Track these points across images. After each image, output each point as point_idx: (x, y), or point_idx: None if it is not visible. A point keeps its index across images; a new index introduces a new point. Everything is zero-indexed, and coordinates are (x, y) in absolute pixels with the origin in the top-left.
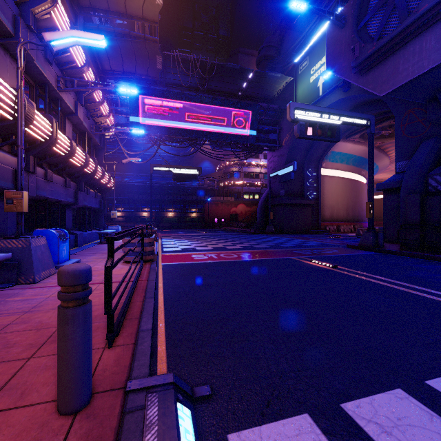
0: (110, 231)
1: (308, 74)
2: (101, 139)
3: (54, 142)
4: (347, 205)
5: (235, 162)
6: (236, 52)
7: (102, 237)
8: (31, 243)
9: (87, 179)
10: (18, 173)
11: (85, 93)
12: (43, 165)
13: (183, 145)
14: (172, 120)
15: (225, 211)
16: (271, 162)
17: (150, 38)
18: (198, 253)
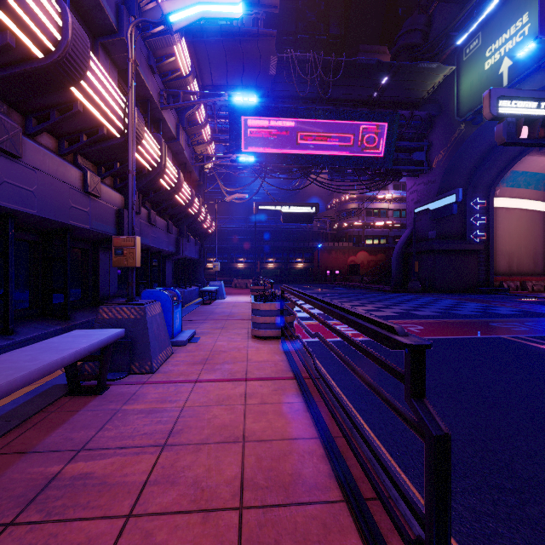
0: (214, 289)
1: (480, 58)
2: (201, 173)
3: (162, 171)
4: (535, 251)
5: (353, 196)
6: (354, 52)
7: (201, 295)
8: (146, 313)
9: (189, 222)
10: (129, 210)
11: (187, 112)
12: (146, 203)
13: (293, 177)
14: (281, 144)
15: (340, 261)
16: (413, 192)
17: (265, 33)
18: (339, 322)
